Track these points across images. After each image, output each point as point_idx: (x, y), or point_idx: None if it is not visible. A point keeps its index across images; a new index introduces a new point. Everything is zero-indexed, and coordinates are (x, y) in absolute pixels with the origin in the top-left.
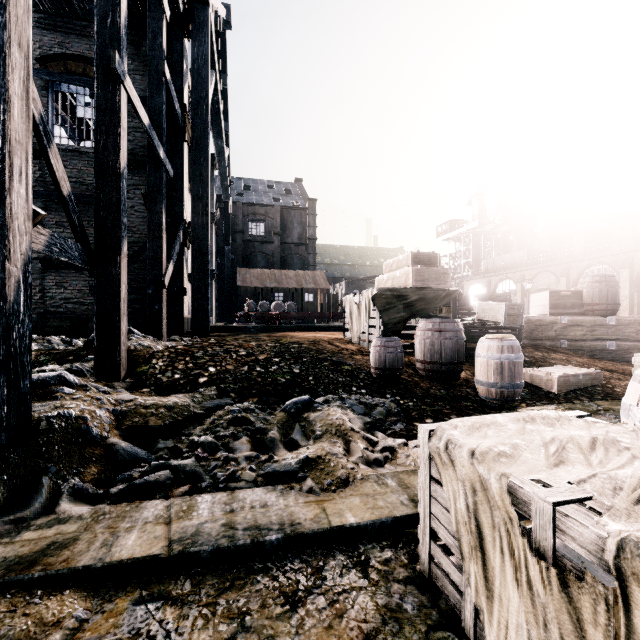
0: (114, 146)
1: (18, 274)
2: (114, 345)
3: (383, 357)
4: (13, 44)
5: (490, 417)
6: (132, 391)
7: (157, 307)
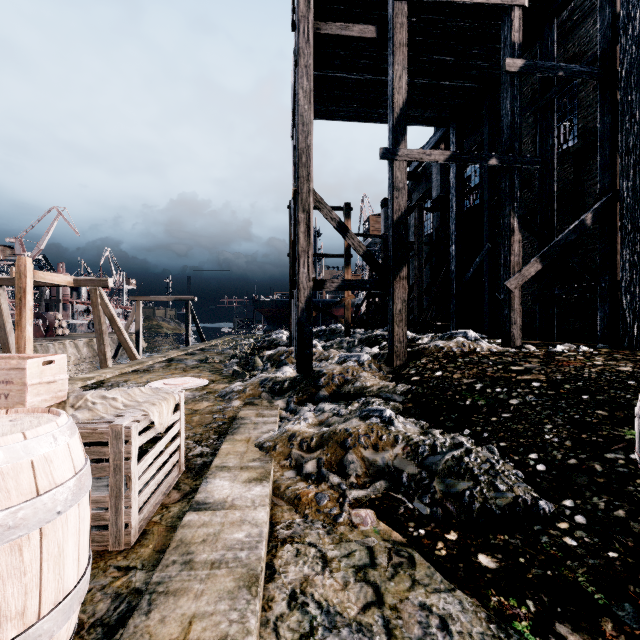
0: (391, 207)
1: (303, 306)
2: (391, 342)
3: (636, 425)
4: (300, 213)
5: (161, 396)
6: (386, 374)
7: (506, 312)
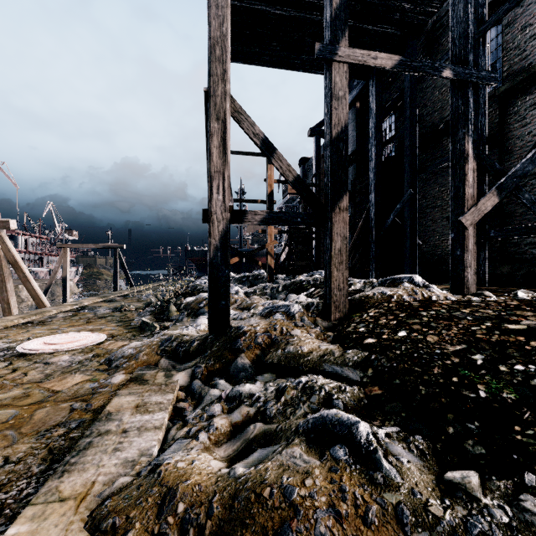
0: (329, 120)
1: (217, 243)
2: (329, 289)
3: None
4: (213, 122)
5: None
6: (324, 331)
7: (458, 253)
